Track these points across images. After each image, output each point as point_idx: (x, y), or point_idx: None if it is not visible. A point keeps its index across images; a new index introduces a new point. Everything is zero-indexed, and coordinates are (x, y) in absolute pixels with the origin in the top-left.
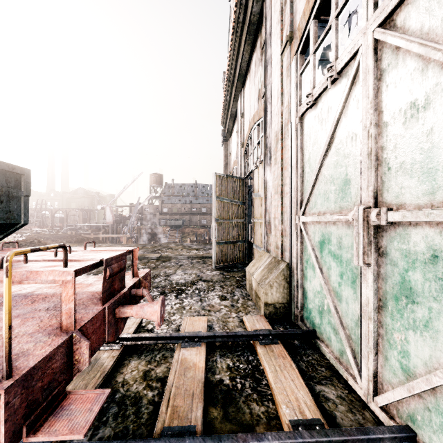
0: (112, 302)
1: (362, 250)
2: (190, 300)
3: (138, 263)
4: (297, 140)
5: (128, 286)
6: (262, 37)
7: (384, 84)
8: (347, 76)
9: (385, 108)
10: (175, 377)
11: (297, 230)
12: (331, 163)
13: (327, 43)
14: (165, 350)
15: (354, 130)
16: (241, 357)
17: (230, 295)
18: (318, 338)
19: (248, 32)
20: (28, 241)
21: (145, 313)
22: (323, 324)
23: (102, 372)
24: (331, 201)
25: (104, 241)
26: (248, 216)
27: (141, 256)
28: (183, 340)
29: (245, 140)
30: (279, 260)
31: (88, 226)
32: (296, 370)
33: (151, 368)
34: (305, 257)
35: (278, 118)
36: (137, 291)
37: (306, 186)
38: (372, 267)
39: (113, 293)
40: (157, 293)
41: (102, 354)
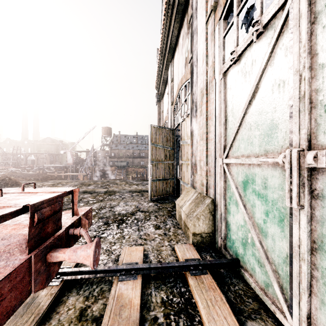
0: (41, 249)
1: (296, 192)
2: (129, 230)
3: (88, 196)
4: (221, 93)
5: (65, 226)
6: (189, 15)
7: (320, 26)
8: (273, 28)
9: (321, 49)
10: (110, 318)
11: (220, 171)
12: (256, 110)
13: (250, 3)
14: (103, 283)
15: (281, 77)
16: (174, 289)
17: (163, 224)
18: (242, 267)
19: (177, 12)
20: (0, 179)
21: (77, 258)
22: (247, 255)
23: (36, 314)
24: (255, 145)
25: (65, 178)
26: (176, 159)
27: (92, 190)
28: (120, 273)
29: (174, 99)
30: (204, 196)
31: (54, 166)
32: (227, 305)
33: (88, 305)
34: (228, 194)
35: (203, 76)
36: (75, 230)
37: (229, 133)
38: (305, 209)
39: (45, 237)
40: (102, 224)
41: (40, 291)
